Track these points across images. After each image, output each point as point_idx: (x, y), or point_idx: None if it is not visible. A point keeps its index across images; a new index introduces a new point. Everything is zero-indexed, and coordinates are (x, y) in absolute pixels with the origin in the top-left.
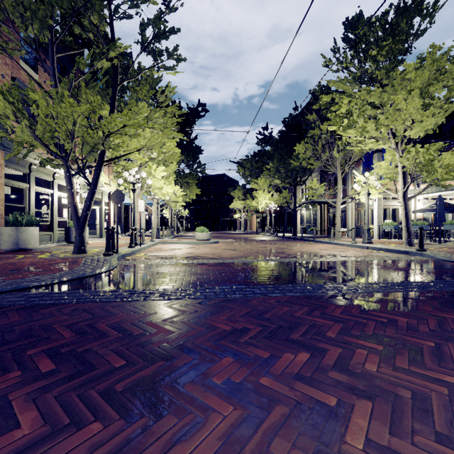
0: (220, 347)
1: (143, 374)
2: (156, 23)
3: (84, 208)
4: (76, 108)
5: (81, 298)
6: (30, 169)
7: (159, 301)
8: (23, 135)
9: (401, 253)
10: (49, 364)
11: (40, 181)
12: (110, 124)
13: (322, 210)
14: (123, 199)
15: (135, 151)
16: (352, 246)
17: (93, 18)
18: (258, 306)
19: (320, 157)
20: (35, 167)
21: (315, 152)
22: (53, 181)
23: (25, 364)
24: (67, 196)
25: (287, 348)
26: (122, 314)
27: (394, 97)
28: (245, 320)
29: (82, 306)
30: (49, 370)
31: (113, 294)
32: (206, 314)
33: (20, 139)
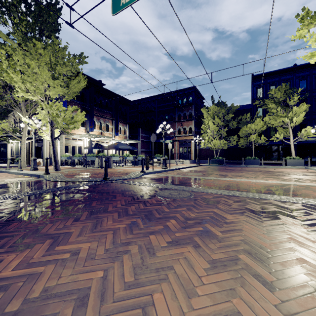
0: None
1: None
2: None
3: None
4: None
5: None
6: None
7: None
8: None
9: (36, 177)
10: None
11: None
12: None
13: (27, 144)
14: None
15: None
16: (15, 173)
17: None
18: None
19: (3, 97)
20: None
21: None
22: None
23: None
24: None
25: None
26: None
27: (29, 61)
28: None
29: None
30: None
31: None
32: None
33: None
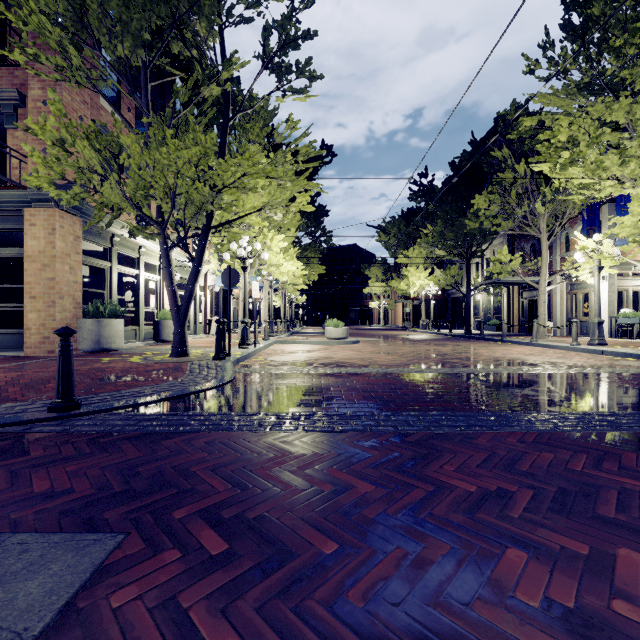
0: (483, 526)
1: (382, 574)
2: (285, 25)
3: (185, 294)
4: (183, 153)
5: (211, 424)
6: (112, 242)
7: (327, 434)
8: (109, 195)
9: None
10: (216, 540)
11: (121, 259)
12: (224, 174)
13: (510, 294)
14: (237, 280)
15: (254, 212)
16: (573, 350)
17: (200, 27)
18: (494, 448)
19: (513, 214)
20: (117, 240)
21: (505, 206)
22: (139, 258)
23: (179, 537)
24: (154, 279)
25: (612, 537)
26: (283, 453)
27: None
28: (491, 474)
29: (218, 438)
30: (220, 551)
31: (252, 418)
32: (417, 460)
33: (105, 200)
